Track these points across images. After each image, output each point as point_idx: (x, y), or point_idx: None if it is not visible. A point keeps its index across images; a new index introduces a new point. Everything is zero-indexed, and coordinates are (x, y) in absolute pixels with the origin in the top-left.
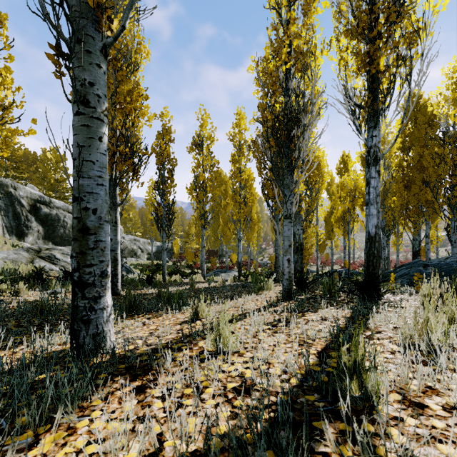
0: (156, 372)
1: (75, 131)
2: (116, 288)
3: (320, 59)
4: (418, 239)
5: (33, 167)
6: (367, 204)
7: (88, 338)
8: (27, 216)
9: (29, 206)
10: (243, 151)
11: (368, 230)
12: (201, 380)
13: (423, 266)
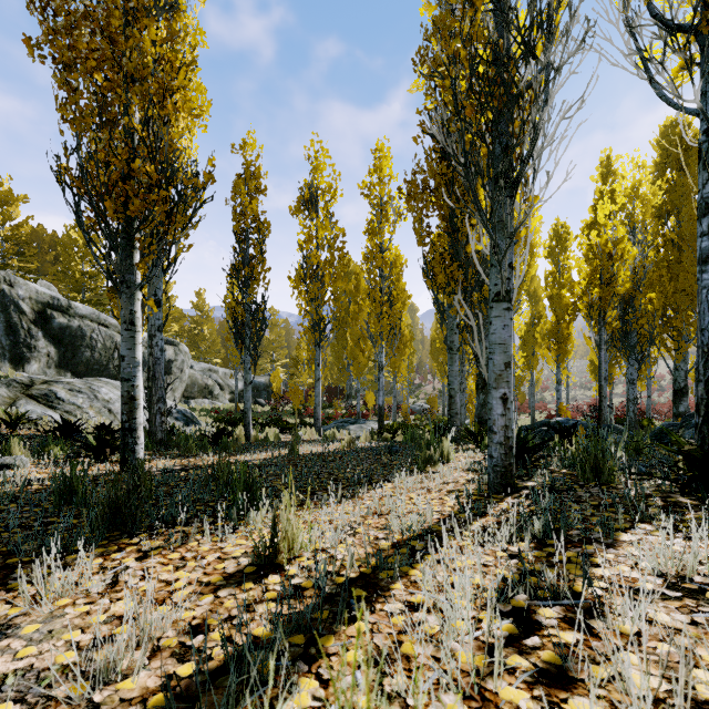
0: None
1: None
2: (132, 457)
3: None
4: (684, 368)
5: (52, 255)
6: (705, 260)
7: None
8: (30, 330)
9: (34, 314)
10: (387, 214)
11: None
12: None
13: None
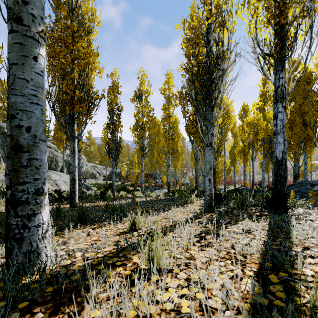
0: (82, 300)
1: (8, 49)
2: (74, 202)
3: (234, 19)
4: (298, 166)
5: None
6: (275, 134)
7: (21, 255)
8: None
9: None
10: (171, 101)
11: (276, 155)
12: (130, 317)
13: (310, 185)
